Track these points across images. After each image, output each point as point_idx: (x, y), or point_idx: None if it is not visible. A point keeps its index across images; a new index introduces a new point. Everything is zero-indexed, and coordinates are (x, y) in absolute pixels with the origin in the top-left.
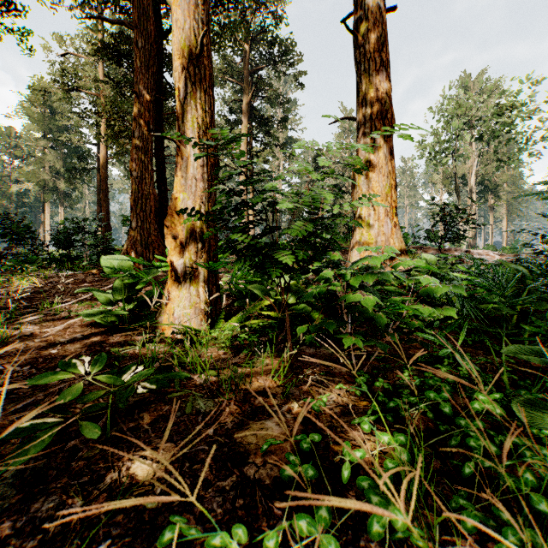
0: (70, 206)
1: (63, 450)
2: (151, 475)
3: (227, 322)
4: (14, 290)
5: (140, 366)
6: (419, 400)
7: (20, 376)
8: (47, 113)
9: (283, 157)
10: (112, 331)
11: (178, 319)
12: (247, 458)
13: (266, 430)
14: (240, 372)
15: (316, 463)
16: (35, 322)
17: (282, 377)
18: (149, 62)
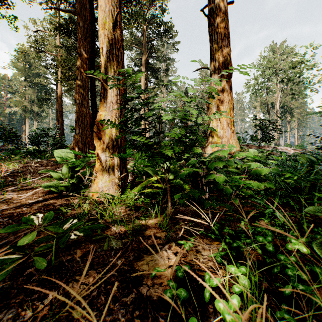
0: (40, 121)
1: (23, 275)
2: (78, 293)
3: (131, 190)
4: (2, 171)
5: (75, 220)
6: (252, 240)
7: (2, 225)
8: (27, 66)
9: (166, 92)
10: (61, 196)
11: (101, 189)
12: (142, 281)
13: (155, 261)
14: (138, 223)
15: (187, 284)
16: (15, 190)
17: (165, 225)
18: (86, 35)
